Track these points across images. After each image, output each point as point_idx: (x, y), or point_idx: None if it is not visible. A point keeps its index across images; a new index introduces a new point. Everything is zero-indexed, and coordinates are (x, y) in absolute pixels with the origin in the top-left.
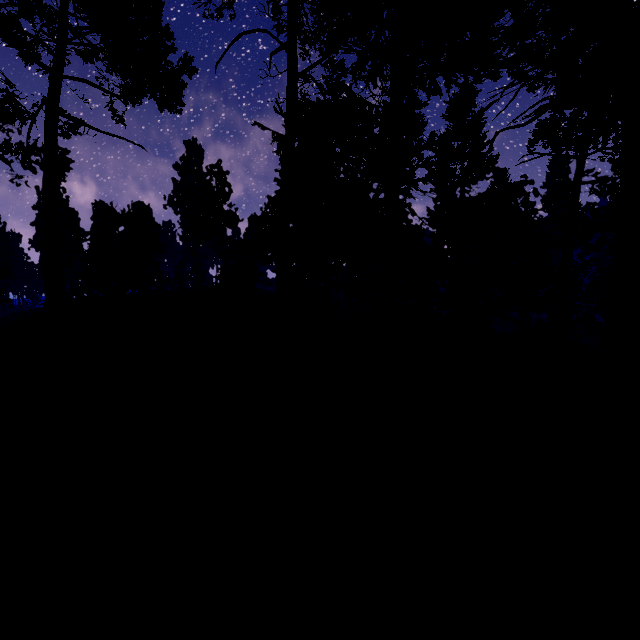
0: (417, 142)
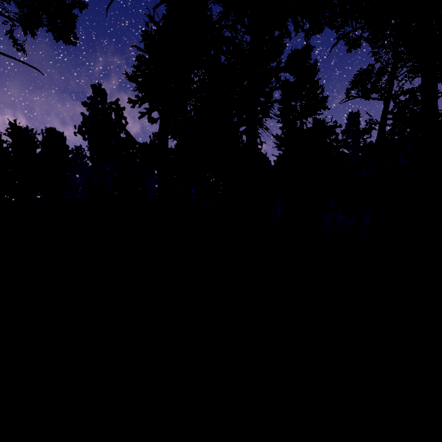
0: (277, 63)
